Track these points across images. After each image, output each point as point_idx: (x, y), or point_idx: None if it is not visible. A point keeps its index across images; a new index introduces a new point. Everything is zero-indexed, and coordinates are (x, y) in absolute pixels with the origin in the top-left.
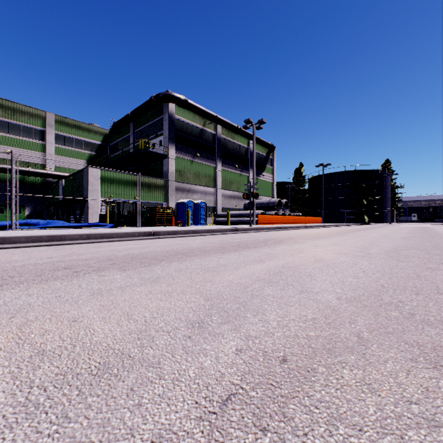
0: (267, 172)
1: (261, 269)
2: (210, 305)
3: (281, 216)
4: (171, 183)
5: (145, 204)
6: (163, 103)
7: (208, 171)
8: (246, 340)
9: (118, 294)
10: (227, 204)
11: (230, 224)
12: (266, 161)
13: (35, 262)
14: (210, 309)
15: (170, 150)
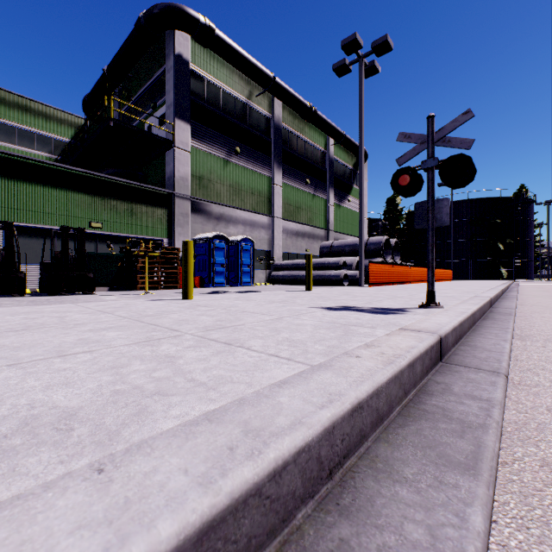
0: (354, 196)
1: None
2: None
3: (404, 267)
4: (181, 199)
5: (118, 241)
6: (166, 37)
7: (258, 184)
8: None
9: None
10: (291, 247)
11: (300, 283)
12: (352, 179)
13: None
14: None
15: (179, 131)
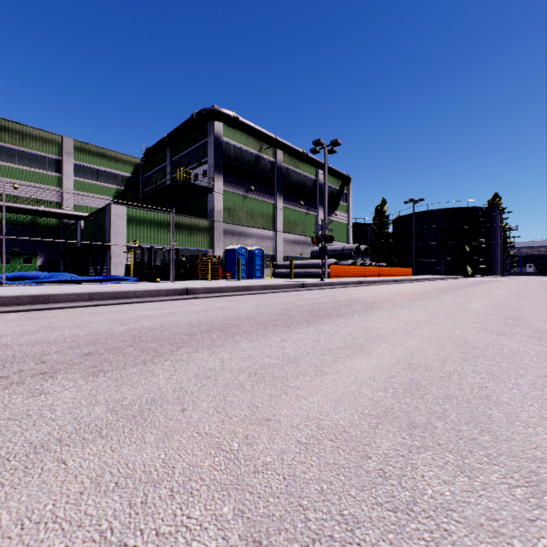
0: (341, 210)
1: (370, 374)
2: None
3: (360, 266)
4: (218, 224)
5: (184, 251)
6: (208, 122)
7: (266, 209)
8: None
9: (2, 490)
10: (289, 251)
11: (294, 277)
12: (339, 197)
13: None
14: None
15: (217, 182)
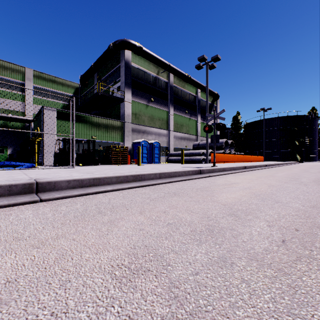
0: None
1: None
2: None
3: (231, 154)
4: (127, 124)
5: (102, 144)
6: (120, 51)
7: (162, 115)
8: None
9: None
10: (178, 145)
11: None
12: (211, 108)
13: None
14: None
15: (126, 94)
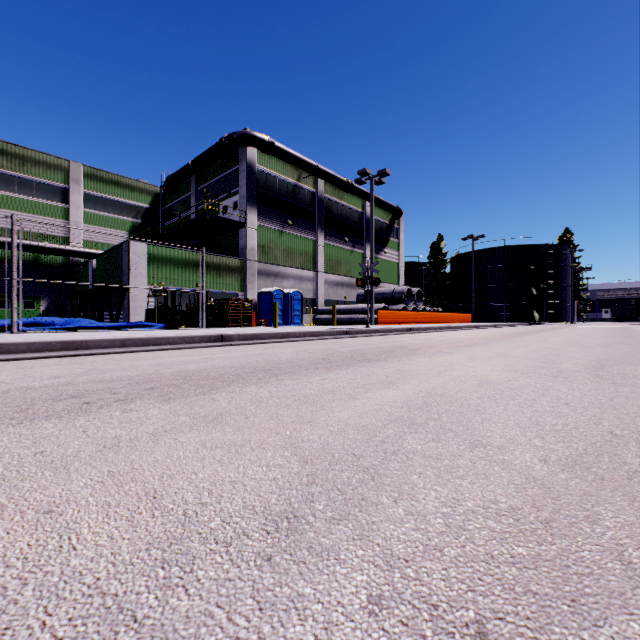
0: (391, 247)
1: (393, 399)
2: (309, 475)
3: (412, 312)
4: (250, 263)
5: (212, 295)
6: (239, 147)
7: (305, 246)
8: (387, 570)
9: (147, 449)
10: (332, 295)
11: (337, 324)
12: (389, 232)
13: (29, 385)
14: (309, 485)
15: (249, 216)
